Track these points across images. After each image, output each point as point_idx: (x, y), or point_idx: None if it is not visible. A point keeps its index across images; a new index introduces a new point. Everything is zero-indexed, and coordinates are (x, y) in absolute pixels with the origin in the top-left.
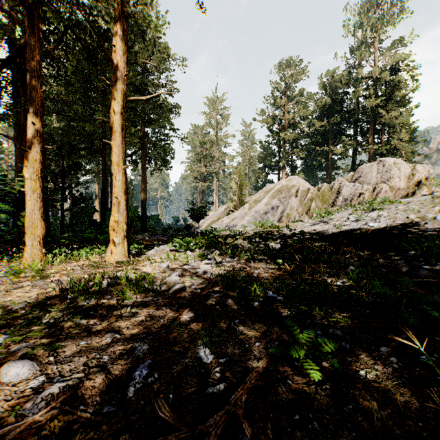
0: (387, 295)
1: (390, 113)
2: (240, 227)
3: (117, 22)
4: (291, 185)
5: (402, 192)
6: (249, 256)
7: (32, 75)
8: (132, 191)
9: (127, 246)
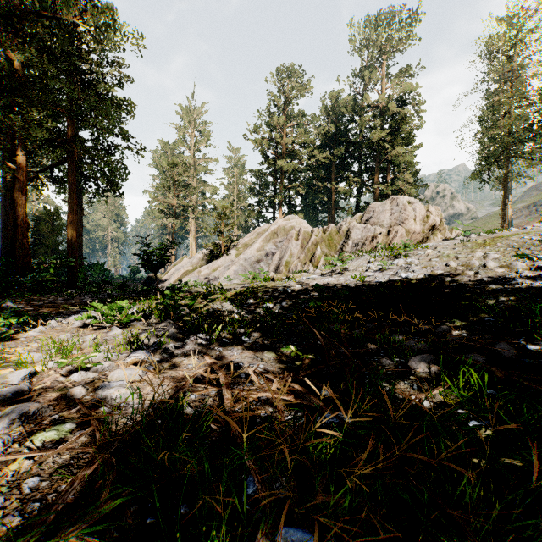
0: None
1: (396, 149)
2: (225, 280)
3: None
4: (289, 226)
5: (418, 236)
6: (232, 334)
7: None
8: (58, 226)
9: None
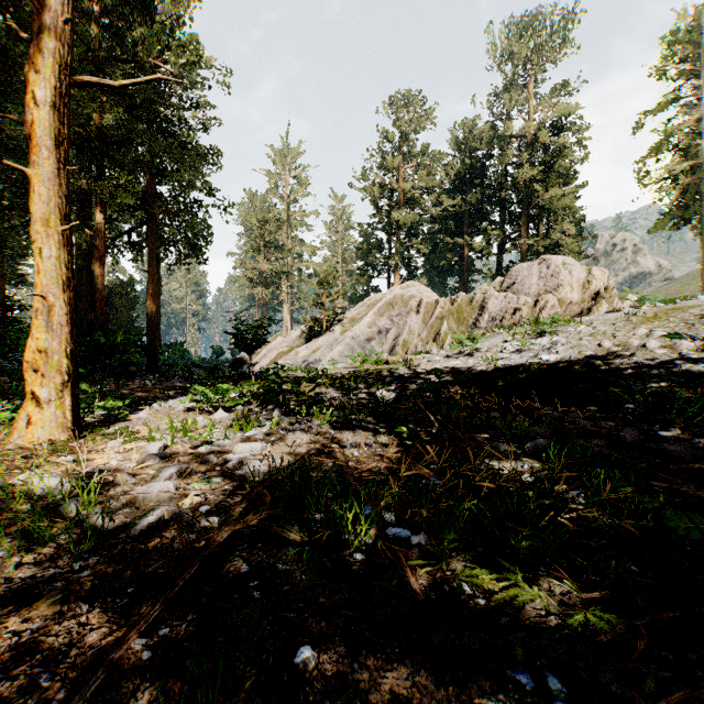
0: (648, 512)
1: (551, 191)
2: (328, 364)
3: None
4: (408, 295)
5: (575, 307)
6: (342, 418)
7: None
8: (133, 300)
9: (73, 406)
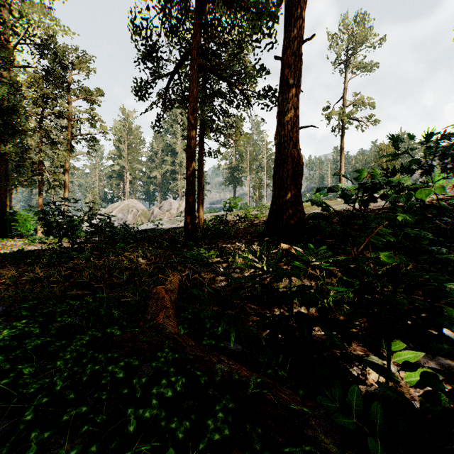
0: None
1: None
2: None
3: (66, 170)
4: (131, 205)
5: (175, 215)
6: None
7: (41, 186)
8: None
9: None
